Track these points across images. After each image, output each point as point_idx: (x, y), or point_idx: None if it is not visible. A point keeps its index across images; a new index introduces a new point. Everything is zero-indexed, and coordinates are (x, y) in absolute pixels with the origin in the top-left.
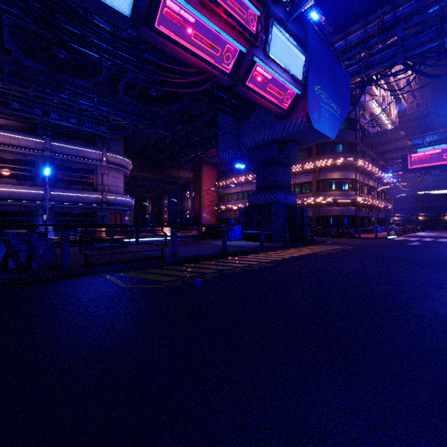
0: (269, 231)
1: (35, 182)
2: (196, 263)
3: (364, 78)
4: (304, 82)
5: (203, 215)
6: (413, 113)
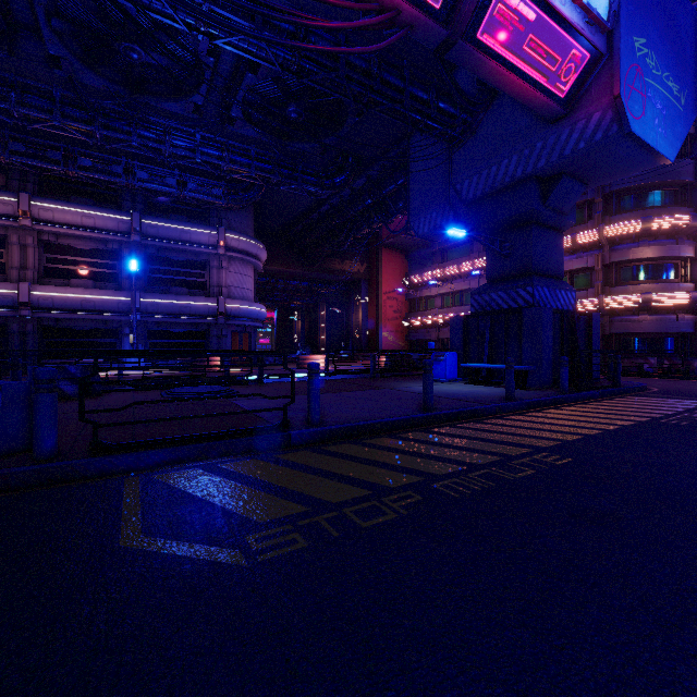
0: (517, 364)
1: (119, 284)
2: (362, 445)
3: None
4: (613, 24)
5: (383, 334)
6: None
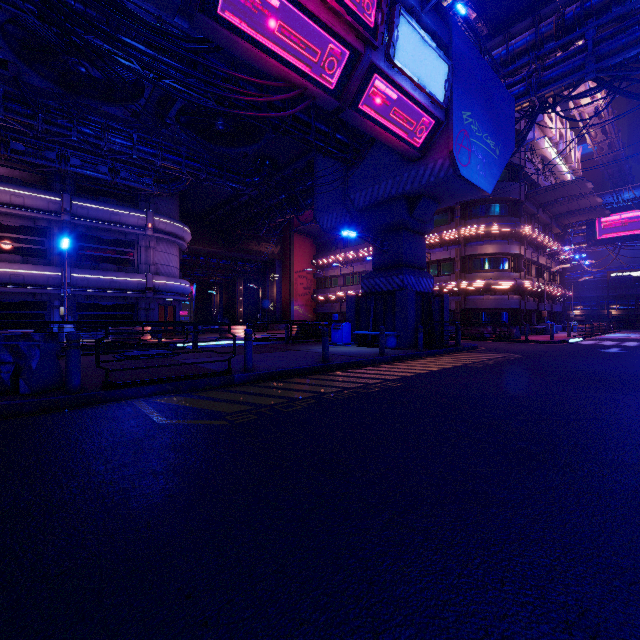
0: (392, 331)
1: (48, 260)
2: (282, 382)
3: (535, 102)
4: (447, 104)
5: (295, 308)
6: (602, 158)
